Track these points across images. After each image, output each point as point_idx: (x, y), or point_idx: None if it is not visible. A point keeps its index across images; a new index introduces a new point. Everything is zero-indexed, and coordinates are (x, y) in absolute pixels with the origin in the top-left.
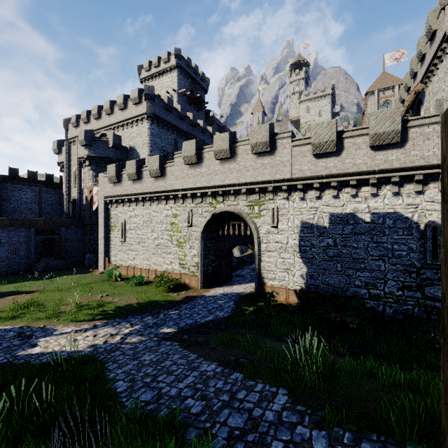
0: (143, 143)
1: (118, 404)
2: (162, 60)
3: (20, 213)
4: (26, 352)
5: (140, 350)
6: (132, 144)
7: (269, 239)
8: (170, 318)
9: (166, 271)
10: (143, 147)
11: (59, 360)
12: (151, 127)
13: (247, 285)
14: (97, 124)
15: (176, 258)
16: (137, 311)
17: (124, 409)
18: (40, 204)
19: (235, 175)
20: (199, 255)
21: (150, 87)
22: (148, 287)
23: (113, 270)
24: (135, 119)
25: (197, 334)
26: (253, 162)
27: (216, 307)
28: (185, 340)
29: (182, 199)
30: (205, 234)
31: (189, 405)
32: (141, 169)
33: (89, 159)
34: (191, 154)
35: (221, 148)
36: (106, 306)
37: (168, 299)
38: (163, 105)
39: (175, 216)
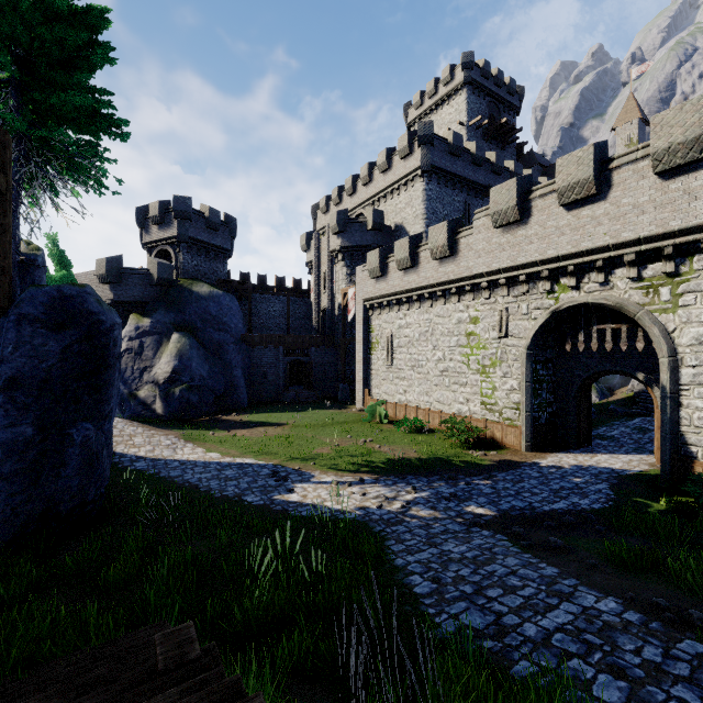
0: (414, 215)
1: (422, 616)
2: (441, 82)
3: (268, 330)
4: (283, 497)
5: (437, 532)
6: (399, 221)
7: (702, 358)
8: (478, 491)
9: (459, 414)
10: (416, 221)
11: (324, 517)
12: (427, 188)
13: (630, 458)
14: (351, 202)
15: (475, 393)
16: (419, 471)
17: (436, 628)
18: (287, 318)
19: (607, 228)
20: (523, 388)
21: (427, 123)
22: (429, 437)
23: (376, 407)
24: (403, 181)
25: (540, 530)
26: (655, 193)
27: (569, 488)
28: (518, 535)
29: (487, 291)
30: (534, 350)
31: (582, 675)
32: (416, 249)
33: (342, 252)
34: (507, 206)
35: (574, 179)
36: (373, 456)
37: (467, 459)
38: (446, 148)
39: (474, 321)
